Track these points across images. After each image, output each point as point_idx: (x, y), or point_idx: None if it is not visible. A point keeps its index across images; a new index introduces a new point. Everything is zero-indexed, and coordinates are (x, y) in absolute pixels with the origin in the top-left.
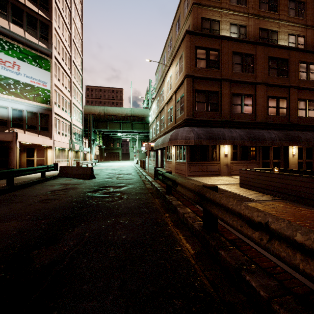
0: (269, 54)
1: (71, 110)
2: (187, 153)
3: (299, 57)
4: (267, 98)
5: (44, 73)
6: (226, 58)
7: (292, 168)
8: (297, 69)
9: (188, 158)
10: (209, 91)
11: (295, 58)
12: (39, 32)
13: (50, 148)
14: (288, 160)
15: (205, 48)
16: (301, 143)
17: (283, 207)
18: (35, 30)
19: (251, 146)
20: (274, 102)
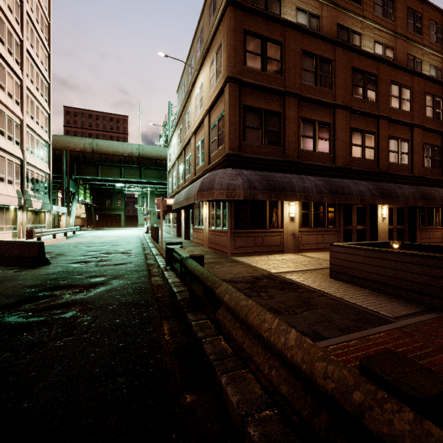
0: (352, 63)
1: (23, 137)
2: (229, 215)
3: (390, 74)
4: (350, 131)
5: None
6: (292, 58)
7: (381, 238)
8: (388, 92)
9: (231, 224)
10: (266, 111)
11: (385, 75)
12: None
13: None
14: (376, 226)
15: (260, 36)
16: (399, 201)
17: None
18: None
19: (329, 204)
20: (359, 138)
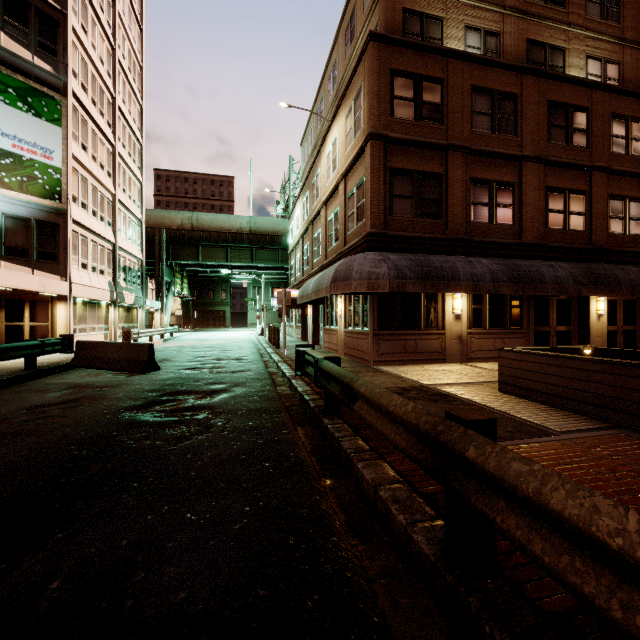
0: (549, 95)
1: (115, 216)
2: (372, 312)
3: (610, 104)
4: (545, 191)
5: (46, 129)
6: (458, 99)
7: (596, 344)
8: (607, 130)
9: (374, 323)
10: (420, 173)
11: (602, 107)
12: (36, 34)
13: (61, 301)
14: (588, 327)
15: (412, 75)
16: (620, 291)
17: (638, 456)
18: (24, 29)
19: (512, 296)
20: (560, 200)
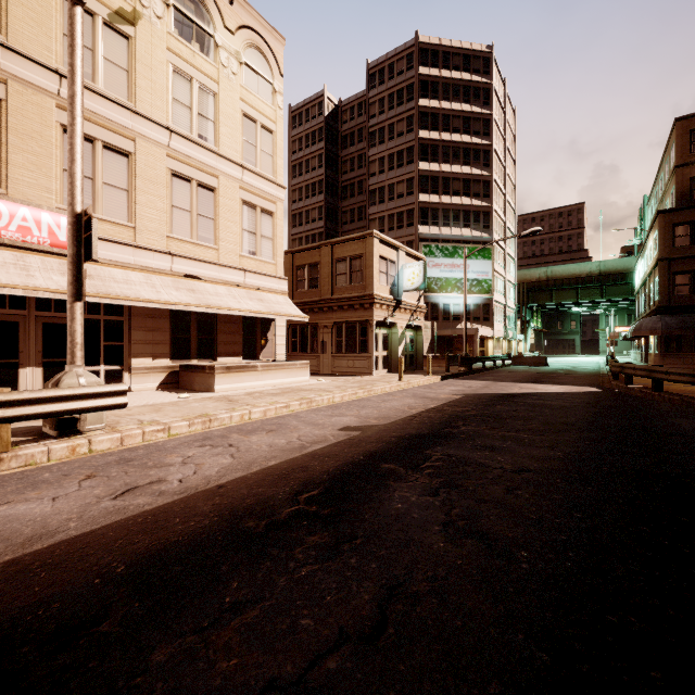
0: None
1: (505, 289)
2: (659, 344)
3: None
4: None
5: (486, 263)
6: None
7: None
8: None
9: (661, 349)
10: None
11: None
12: (482, 223)
13: (490, 339)
14: None
15: (688, 222)
16: None
17: None
18: (478, 223)
19: None
20: None
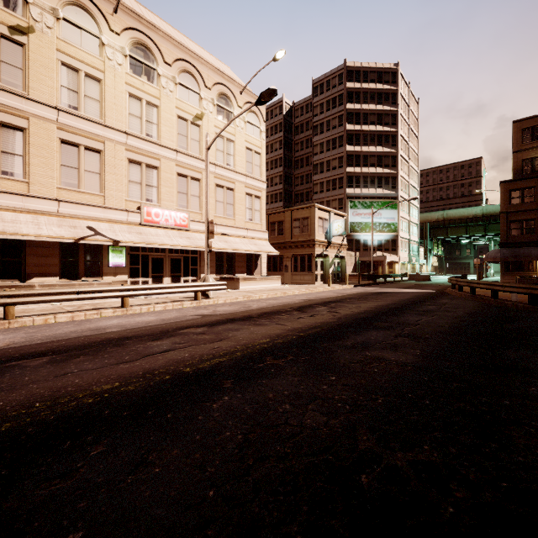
0: None
1: (409, 228)
2: (500, 267)
3: None
4: None
5: (394, 212)
6: None
7: None
8: None
9: (502, 270)
10: (524, 220)
11: None
12: (391, 184)
13: (397, 263)
14: None
15: (519, 189)
16: None
17: None
18: (388, 185)
19: None
20: None
